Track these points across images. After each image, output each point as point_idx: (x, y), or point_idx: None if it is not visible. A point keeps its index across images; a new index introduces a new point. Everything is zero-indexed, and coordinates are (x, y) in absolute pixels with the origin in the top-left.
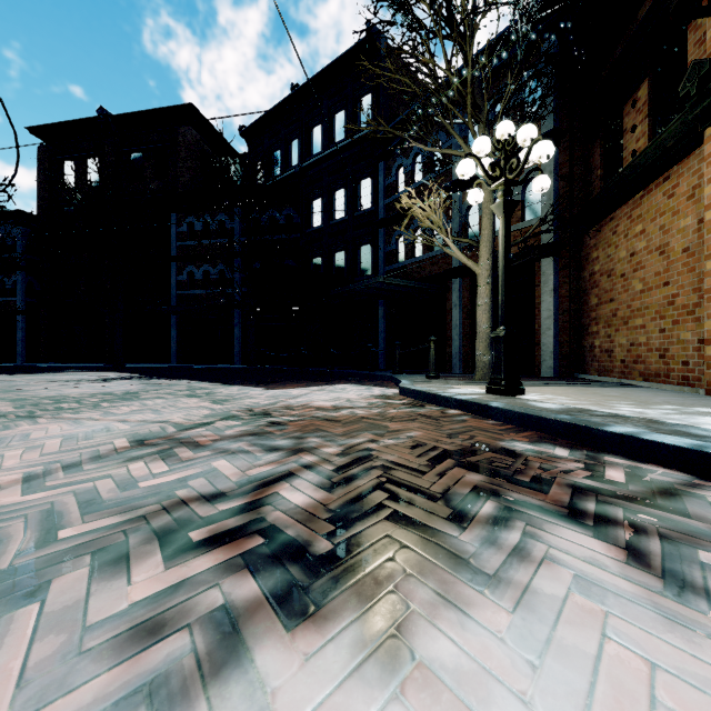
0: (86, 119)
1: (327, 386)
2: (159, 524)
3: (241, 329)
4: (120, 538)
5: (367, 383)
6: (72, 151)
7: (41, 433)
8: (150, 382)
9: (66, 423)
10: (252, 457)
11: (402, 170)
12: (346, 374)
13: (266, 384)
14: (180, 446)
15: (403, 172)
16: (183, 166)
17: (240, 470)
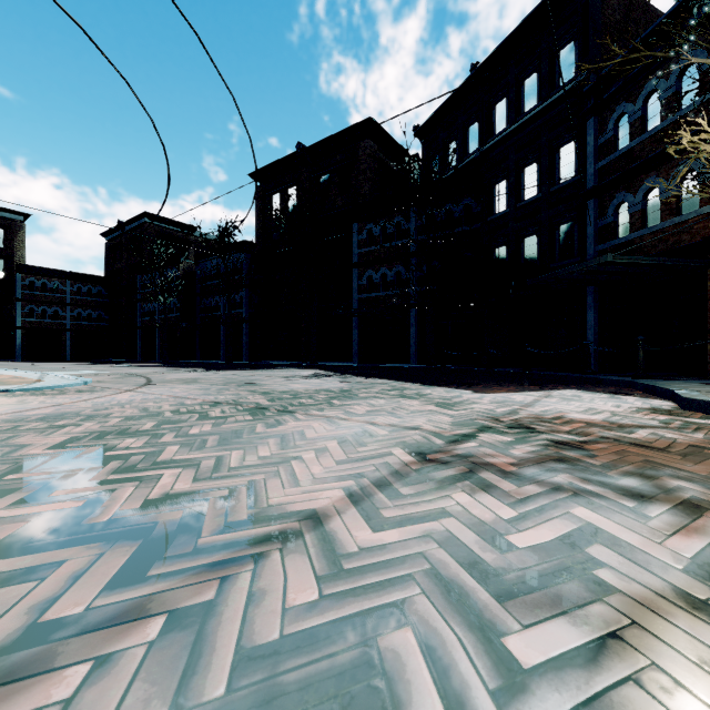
0: (287, 156)
1: (546, 391)
2: (684, 677)
3: (417, 328)
4: (649, 704)
5: (598, 390)
6: (278, 186)
7: (312, 432)
8: (351, 380)
9: (322, 422)
10: (620, 507)
11: (624, 120)
12: (550, 377)
13: (467, 386)
14: (478, 468)
15: (627, 122)
16: (363, 178)
17: (642, 536)
